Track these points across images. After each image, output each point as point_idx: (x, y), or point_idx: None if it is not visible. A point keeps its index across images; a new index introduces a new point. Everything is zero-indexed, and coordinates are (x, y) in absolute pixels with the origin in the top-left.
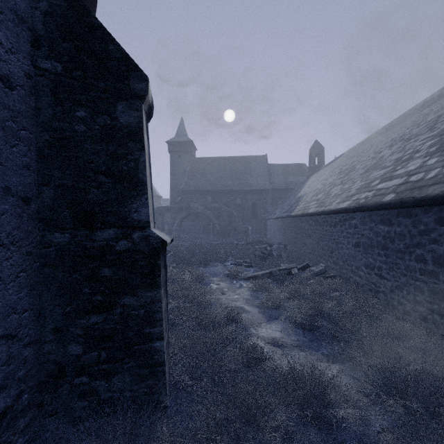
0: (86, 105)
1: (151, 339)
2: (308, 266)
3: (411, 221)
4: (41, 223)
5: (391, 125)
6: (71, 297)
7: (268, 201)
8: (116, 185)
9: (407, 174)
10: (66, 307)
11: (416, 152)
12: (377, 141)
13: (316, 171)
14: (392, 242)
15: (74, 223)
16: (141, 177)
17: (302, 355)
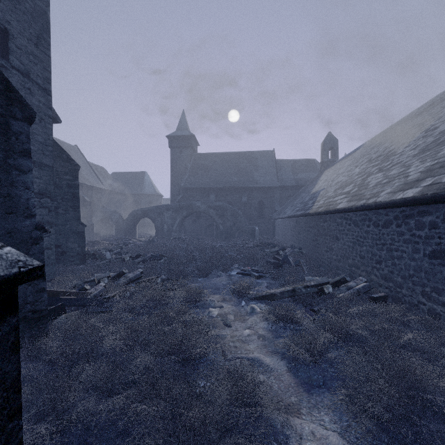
0: None
1: None
2: (345, 280)
3: None
4: None
5: (432, 103)
6: None
7: (276, 199)
8: None
9: None
10: None
11: None
12: (418, 122)
13: (329, 166)
14: None
15: None
16: None
17: None
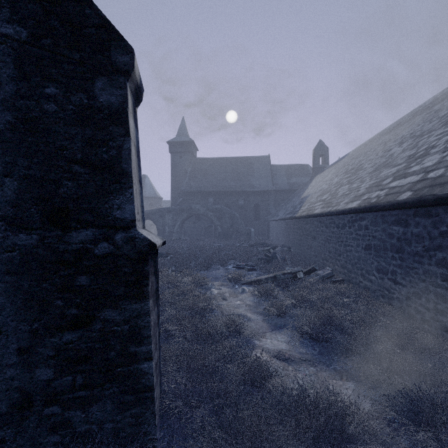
0: (57, 80)
1: (137, 360)
2: (314, 269)
3: (431, 221)
4: (3, 221)
5: (399, 123)
6: (40, 311)
7: (271, 202)
8: (95, 177)
9: (424, 171)
10: (34, 323)
11: (432, 147)
12: (385, 140)
13: (320, 172)
14: (408, 244)
15: (43, 222)
16: (125, 167)
17: (311, 371)
